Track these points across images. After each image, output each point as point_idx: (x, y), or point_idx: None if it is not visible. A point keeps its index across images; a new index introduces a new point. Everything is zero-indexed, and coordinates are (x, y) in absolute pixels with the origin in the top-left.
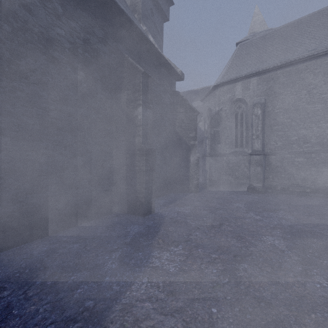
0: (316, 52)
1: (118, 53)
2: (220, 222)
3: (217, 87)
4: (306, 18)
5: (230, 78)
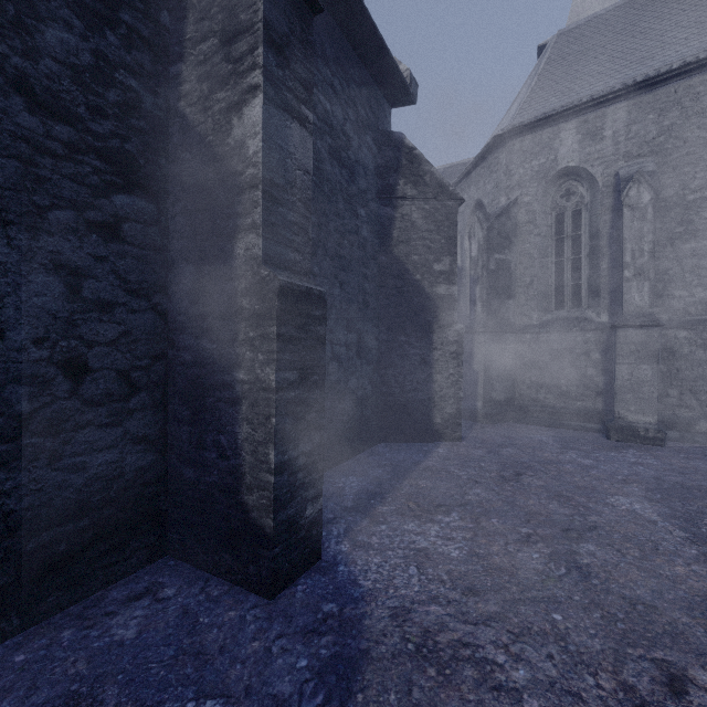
0: None
1: None
2: (652, 654)
3: (502, 140)
4: None
5: (544, 112)
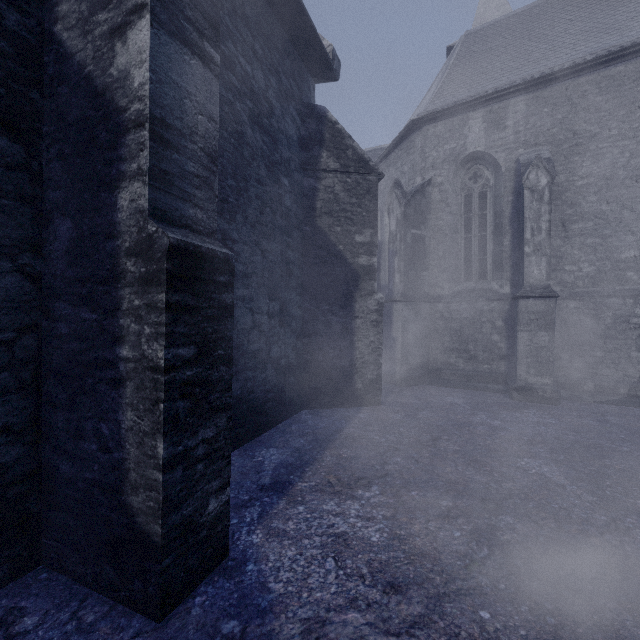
0: None
1: None
2: None
3: (418, 125)
4: None
5: (455, 100)
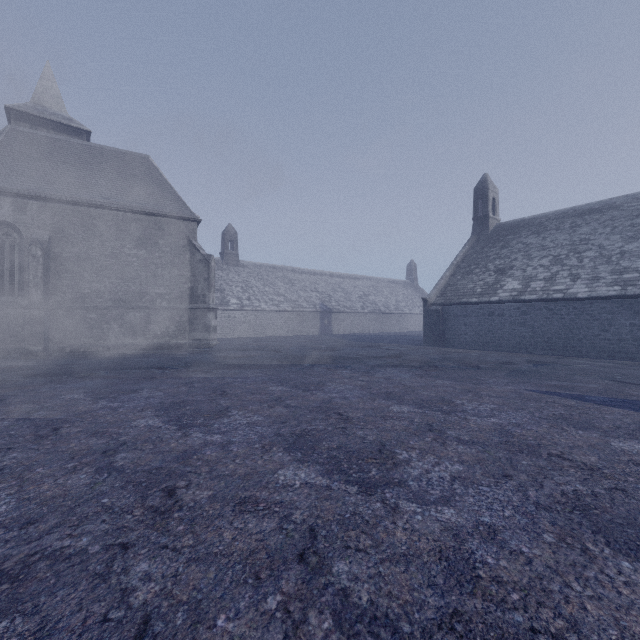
0: (109, 204)
1: None
2: None
3: None
4: (108, 151)
5: None
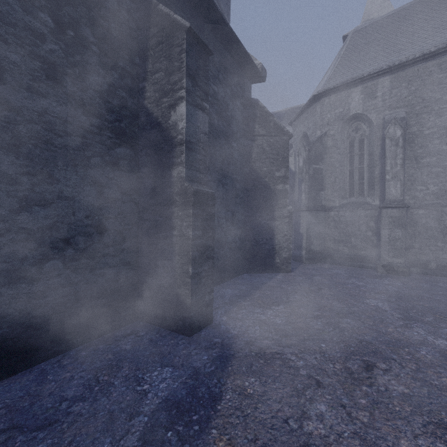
0: None
1: (140, 1)
2: (362, 358)
3: (318, 98)
4: None
5: (342, 81)
